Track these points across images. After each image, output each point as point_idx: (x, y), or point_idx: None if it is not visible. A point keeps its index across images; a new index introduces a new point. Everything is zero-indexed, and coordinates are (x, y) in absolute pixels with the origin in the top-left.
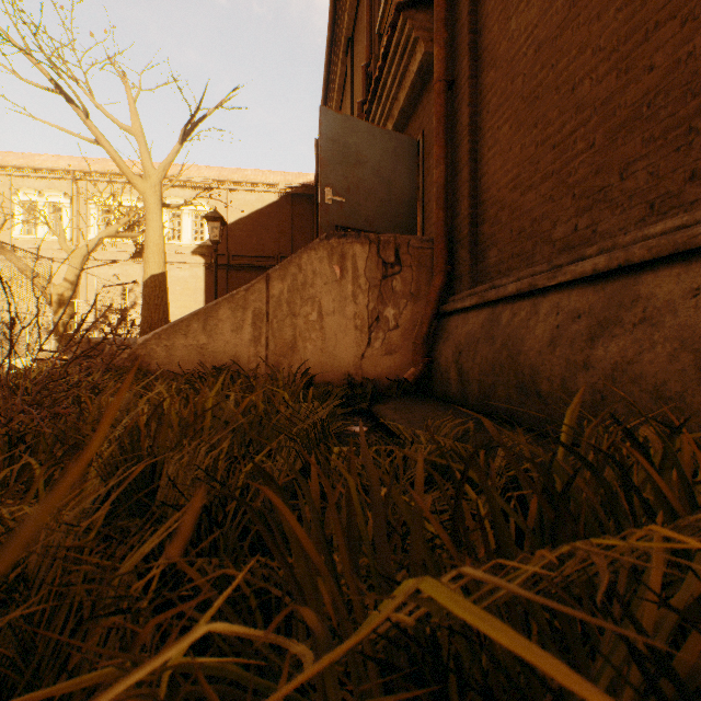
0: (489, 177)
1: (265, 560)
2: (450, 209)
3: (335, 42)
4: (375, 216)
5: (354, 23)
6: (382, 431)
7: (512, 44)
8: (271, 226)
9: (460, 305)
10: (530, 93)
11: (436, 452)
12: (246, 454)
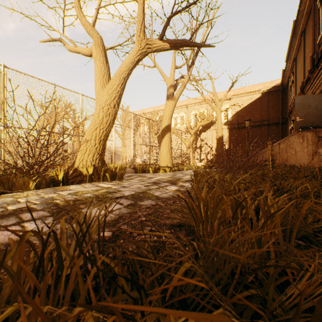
0: None
1: None
2: None
3: (294, 34)
4: (314, 121)
5: (305, 26)
6: None
7: None
8: (256, 108)
9: None
10: None
11: None
12: None
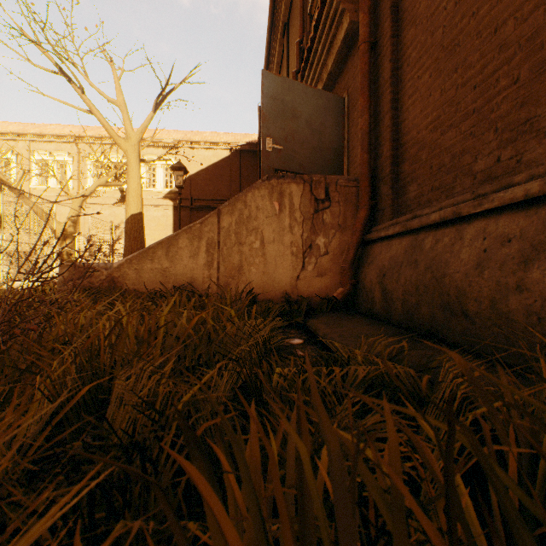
0: (409, 122)
1: (195, 529)
2: (373, 152)
3: (274, 27)
4: (307, 161)
5: (289, 11)
6: (316, 343)
7: (431, 1)
8: (224, 175)
9: (383, 233)
10: (450, 42)
11: (374, 372)
12: (196, 365)
